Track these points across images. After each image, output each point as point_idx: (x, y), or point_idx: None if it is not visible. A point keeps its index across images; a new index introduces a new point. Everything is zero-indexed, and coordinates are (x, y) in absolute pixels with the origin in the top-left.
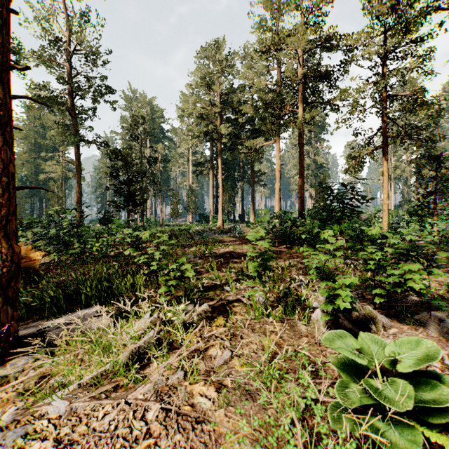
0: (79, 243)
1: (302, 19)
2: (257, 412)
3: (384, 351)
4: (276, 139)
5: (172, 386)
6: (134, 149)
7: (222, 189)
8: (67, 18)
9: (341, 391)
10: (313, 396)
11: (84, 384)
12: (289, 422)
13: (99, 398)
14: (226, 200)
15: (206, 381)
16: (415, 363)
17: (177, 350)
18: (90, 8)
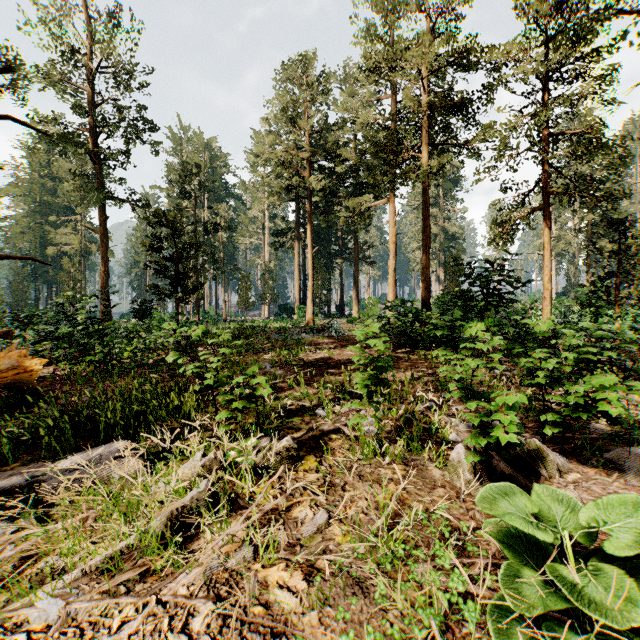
0: (101, 345)
1: (428, 25)
2: (372, 616)
3: (578, 516)
4: (389, 198)
5: (234, 572)
6: (185, 211)
7: (312, 269)
8: (88, 20)
9: (509, 582)
10: (461, 588)
11: (93, 568)
12: (425, 635)
13: (115, 594)
14: (318, 285)
15: (289, 562)
16: (636, 540)
17: (244, 510)
18: (121, 7)
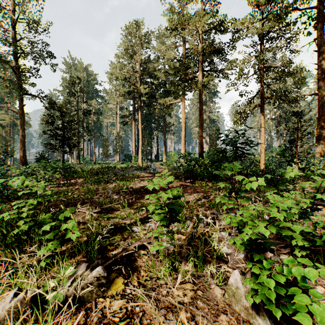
0: None
1: (202, 7)
2: None
3: None
4: (182, 99)
5: None
6: (71, 103)
7: (141, 136)
8: None
9: None
10: None
11: None
12: None
13: None
14: (145, 145)
15: None
16: None
17: None
18: None
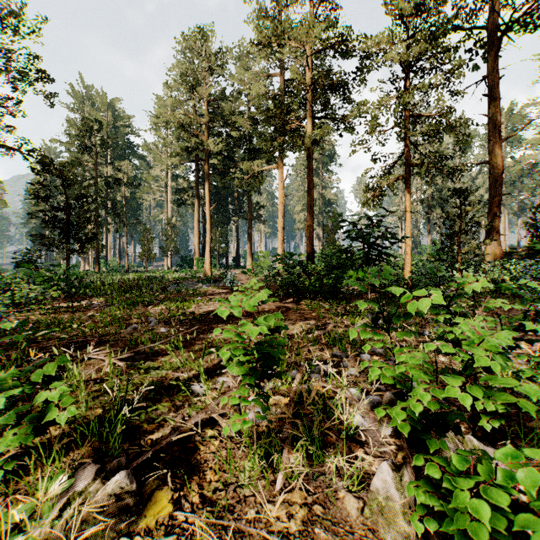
0: None
1: (312, 12)
2: None
3: None
4: (278, 164)
5: None
6: (84, 165)
7: (209, 224)
8: None
9: None
10: None
11: None
12: None
13: None
14: (216, 240)
15: None
16: None
17: None
18: None
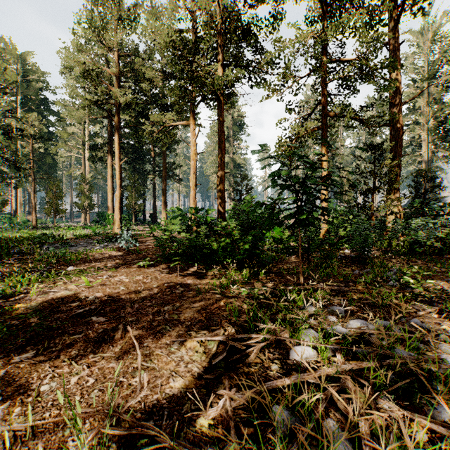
0: None
1: None
2: None
3: None
4: (190, 120)
5: None
6: None
7: (119, 179)
8: None
9: None
10: None
11: None
12: None
13: None
14: (132, 196)
15: None
16: None
17: None
18: None
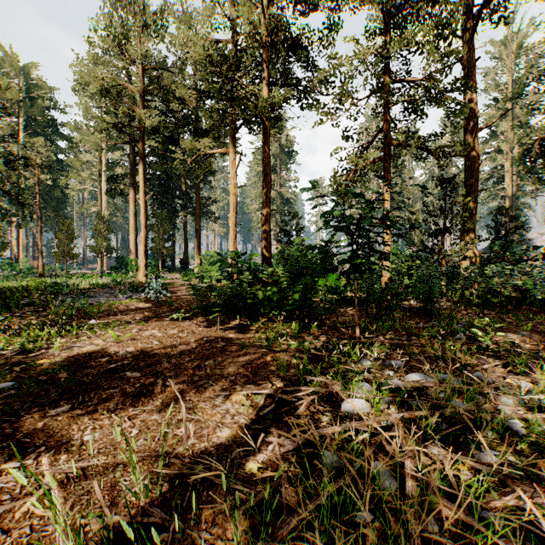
0: None
1: None
2: None
3: None
4: (230, 148)
5: None
6: None
7: (144, 218)
8: None
9: None
10: None
11: None
12: None
13: None
14: (158, 238)
15: None
16: None
17: None
18: None
